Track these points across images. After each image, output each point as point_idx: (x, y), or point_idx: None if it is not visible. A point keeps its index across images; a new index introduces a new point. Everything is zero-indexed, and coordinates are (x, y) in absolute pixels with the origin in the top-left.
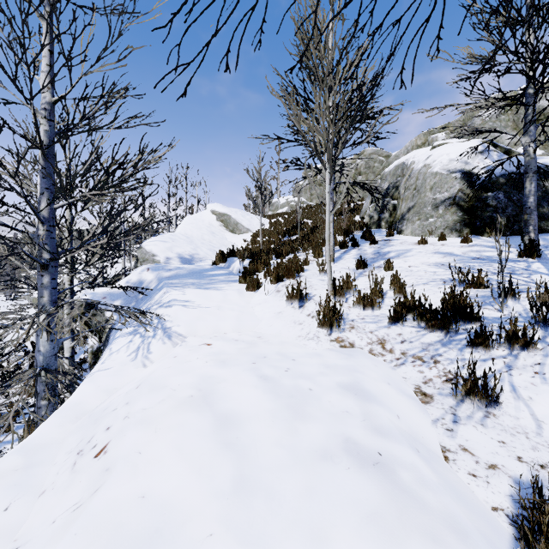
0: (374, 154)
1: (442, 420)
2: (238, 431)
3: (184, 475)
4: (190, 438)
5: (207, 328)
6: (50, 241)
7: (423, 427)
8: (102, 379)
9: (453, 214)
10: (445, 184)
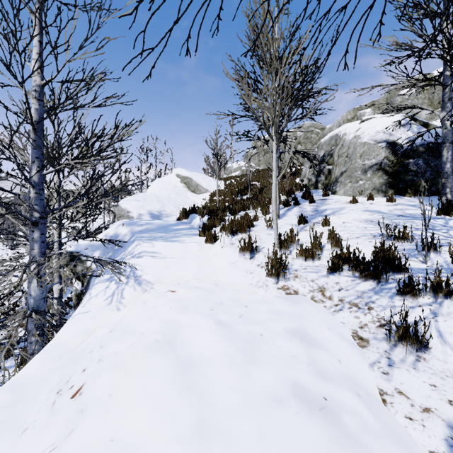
0: (311, 127)
1: (378, 364)
2: (197, 374)
3: (150, 418)
4: (156, 381)
5: (171, 277)
6: (39, 202)
7: (362, 371)
8: (82, 321)
9: (379, 178)
10: (373, 152)
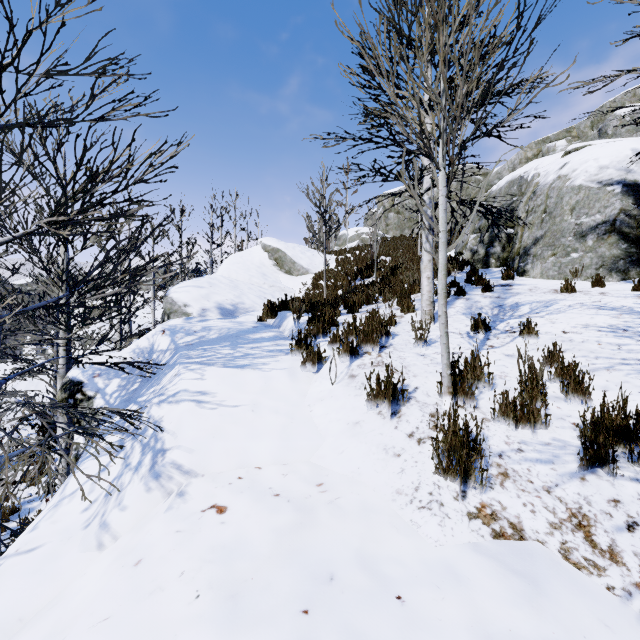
0: (468, 172)
1: None
2: None
3: None
4: None
5: (227, 458)
6: None
7: None
8: (6, 586)
9: (612, 247)
10: (596, 201)
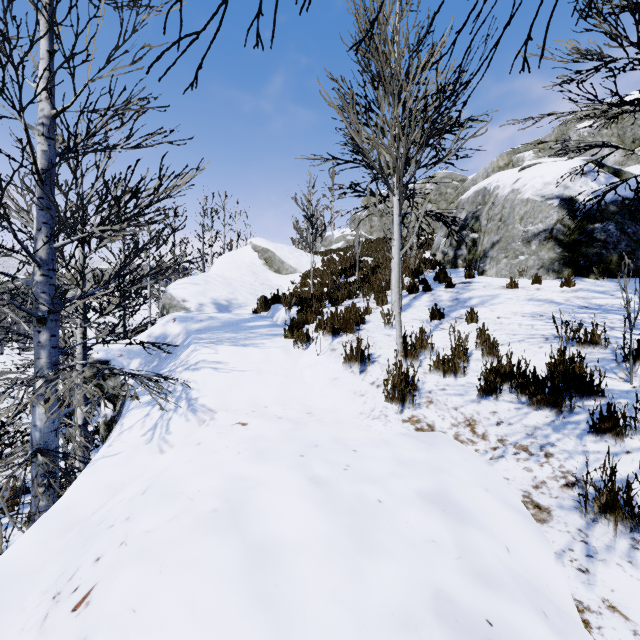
0: (446, 178)
1: (569, 553)
2: (277, 572)
3: None
4: (209, 585)
5: (242, 400)
6: (48, 289)
7: (544, 566)
8: (106, 470)
9: (549, 251)
10: (539, 213)
